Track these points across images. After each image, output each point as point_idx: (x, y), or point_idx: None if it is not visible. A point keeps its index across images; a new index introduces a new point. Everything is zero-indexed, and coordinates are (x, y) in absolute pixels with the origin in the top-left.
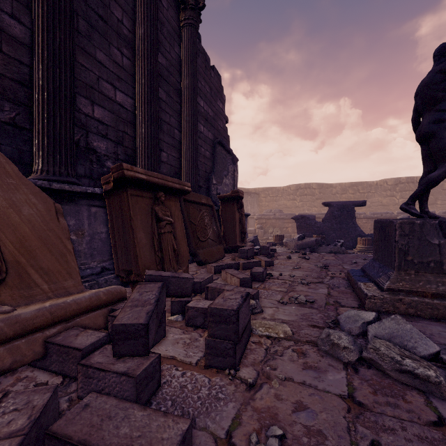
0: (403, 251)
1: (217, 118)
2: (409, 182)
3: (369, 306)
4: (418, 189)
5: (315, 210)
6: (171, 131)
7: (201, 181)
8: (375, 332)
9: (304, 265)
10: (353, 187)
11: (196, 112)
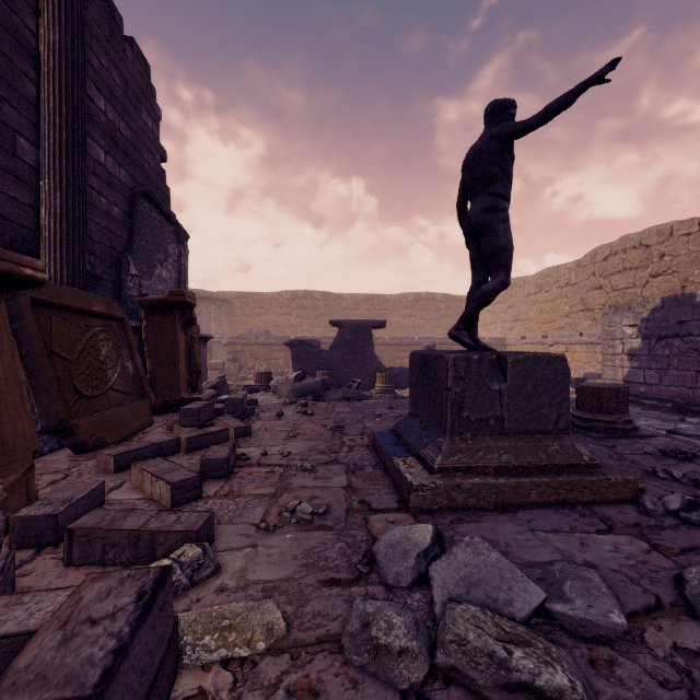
0: (457, 403)
1: (140, 144)
2: (429, 299)
3: (416, 504)
4: (471, 307)
5: (319, 332)
6: (3, 136)
7: (98, 266)
8: (443, 580)
9: (305, 427)
10: (368, 300)
11: (81, 112)
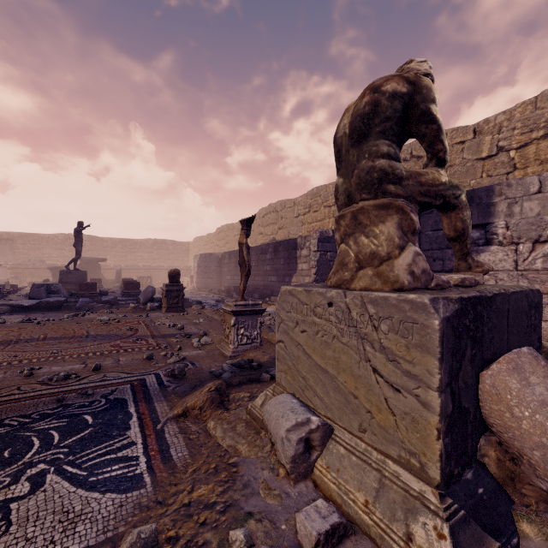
0: (61, 279)
1: None
2: (163, 243)
3: None
4: (70, 262)
5: None
6: None
7: None
8: None
9: None
10: (122, 242)
11: None
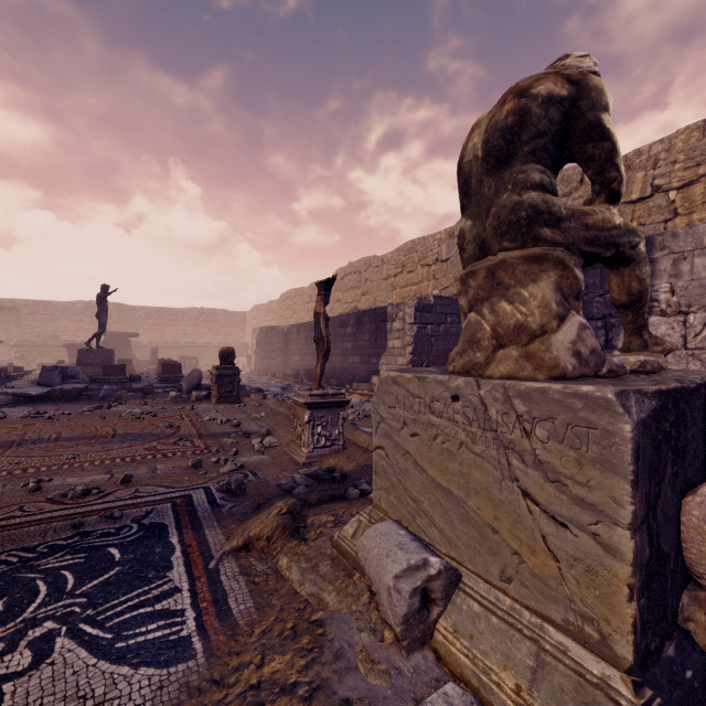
0: (80, 360)
1: None
2: (211, 313)
3: None
4: (91, 338)
5: None
6: None
7: None
8: None
9: None
10: (159, 312)
11: None
